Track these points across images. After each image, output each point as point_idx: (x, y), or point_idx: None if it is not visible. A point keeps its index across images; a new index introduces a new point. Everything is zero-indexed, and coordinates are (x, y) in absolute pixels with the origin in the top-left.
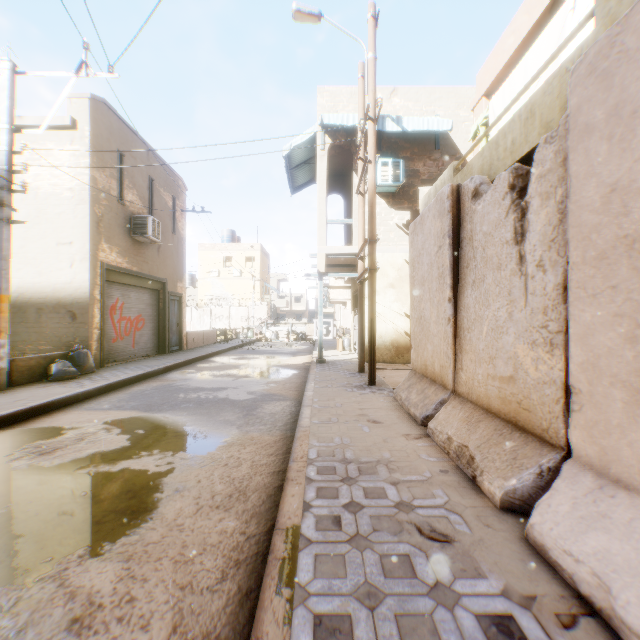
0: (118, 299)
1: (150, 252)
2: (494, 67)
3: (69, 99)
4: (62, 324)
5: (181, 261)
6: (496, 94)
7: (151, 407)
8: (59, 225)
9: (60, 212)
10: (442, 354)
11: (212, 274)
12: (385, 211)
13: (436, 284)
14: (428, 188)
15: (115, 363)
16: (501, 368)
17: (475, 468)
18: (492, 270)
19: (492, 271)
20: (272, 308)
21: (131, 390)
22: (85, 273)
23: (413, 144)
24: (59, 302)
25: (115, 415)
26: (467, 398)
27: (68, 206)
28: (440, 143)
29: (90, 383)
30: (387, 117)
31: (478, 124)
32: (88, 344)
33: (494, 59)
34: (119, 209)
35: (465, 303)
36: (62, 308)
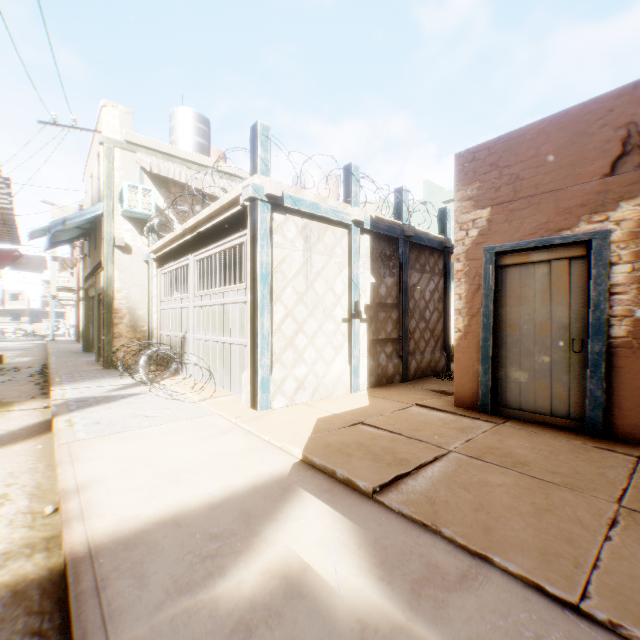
0: None
1: None
2: None
3: None
4: None
5: None
6: None
7: None
8: None
9: None
10: None
11: None
12: None
13: None
14: None
15: None
16: None
17: None
18: None
19: None
20: None
21: None
22: None
23: None
24: None
25: None
26: None
27: None
28: None
29: None
30: None
31: None
32: None
33: None
34: None
35: None
36: None
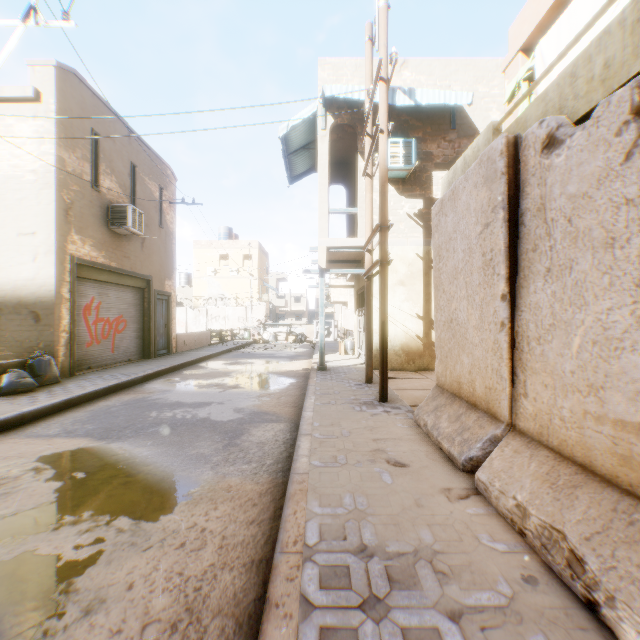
0: (94, 298)
1: (132, 246)
2: (535, 13)
3: (32, 67)
4: (24, 327)
5: (170, 257)
6: (546, 36)
7: (110, 432)
8: (20, 213)
9: (22, 198)
10: (489, 371)
11: (208, 273)
12: (394, 199)
13: (479, 276)
14: (443, 173)
15: (89, 370)
16: (619, 406)
17: (590, 583)
18: (590, 250)
19: (590, 251)
20: (271, 308)
21: (95, 406)
22: (50, 268)
23: (426, 123)
24: (20, 301)
25: (59, 446)
26: (537, 440)
27: (31, 191)
28: (456, 122)
29: (46, 398)
30: (398, 89)
31: (518, 80)
32: (54, 350)
33: (535, 3)
34: (94, 196)
35: (531, 301)
36: (24, 308)
